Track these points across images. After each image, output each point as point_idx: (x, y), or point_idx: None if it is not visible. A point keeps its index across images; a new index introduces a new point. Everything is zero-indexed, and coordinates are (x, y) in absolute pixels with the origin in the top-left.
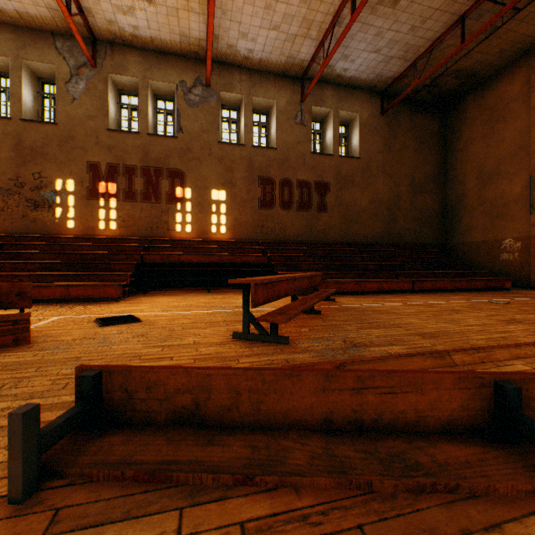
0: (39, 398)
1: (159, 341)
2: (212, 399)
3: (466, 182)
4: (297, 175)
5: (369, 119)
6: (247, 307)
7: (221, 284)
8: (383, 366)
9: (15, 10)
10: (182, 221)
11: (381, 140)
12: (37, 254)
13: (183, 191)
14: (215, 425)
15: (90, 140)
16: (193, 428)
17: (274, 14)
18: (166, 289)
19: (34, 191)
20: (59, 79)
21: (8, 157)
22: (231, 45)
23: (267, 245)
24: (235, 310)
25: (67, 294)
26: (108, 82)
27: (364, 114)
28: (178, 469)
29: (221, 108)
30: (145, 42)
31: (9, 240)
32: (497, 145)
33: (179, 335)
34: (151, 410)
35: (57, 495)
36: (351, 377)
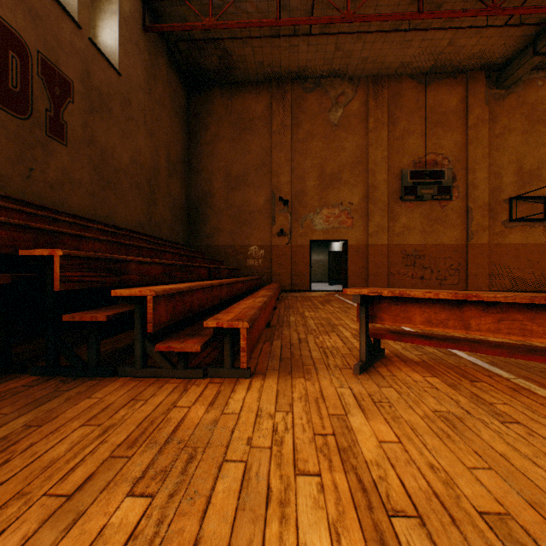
0: None
1: None
2: None
3: (214, 181)
4: None
5: (132, 20)
6: None
7: None
8: None
9: None
10: None
11: (144, 70)
12: None
13: None
14: None
15: None
16: None
17: None
18: None
19: None
20: None
21: None
22: None
23: None
24: None
25: None
26: None
27: (125, 3)
28: None
29: None
30: None
31: None
32: (245, 153)
33: None
34: None
35: None
36: None
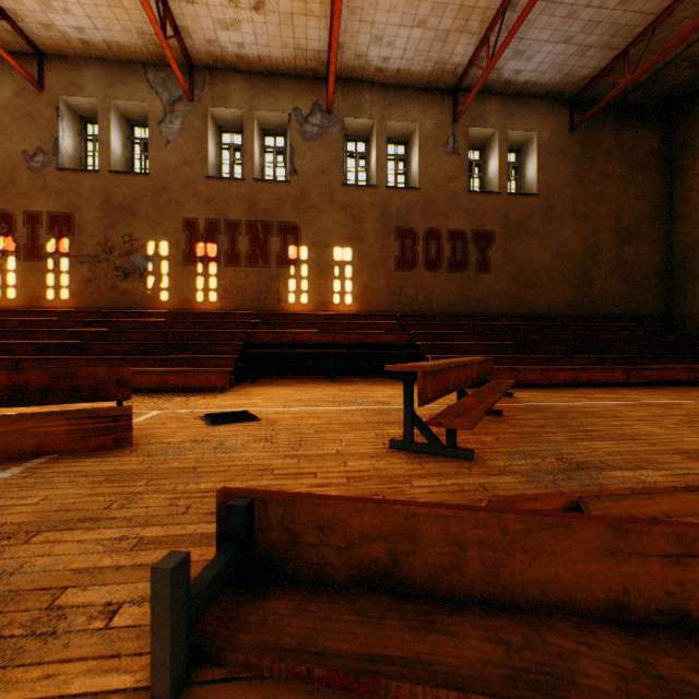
0: (159, 525)
1: (290, 448)
2: (419, 552)
3: None
4: (447, 223)
5: (552, 139)
6: (409, 404)
7: (346, 371)
8: (650, 505)
9: (103, 41)
10: (296, 289)
11: (570, 167)
12: (128, 333)
13: (297, 251)
14: (423, 593)
15: (186, 191)
16: (391, 596)
17: (420, 5)
18: (277, 377)
19: (124, 256)
20: (151, 120)
21: (96, 218)
22: (359, 55)
23: (406, 319)
24: (376, 407)
25: (164, 382)
26: (207, 118)
27: (544, 133)
28: (395, 674)
29: (346, 139)
30: (251, 63)
31: (97, 316)
32: None
33: (314, 441)
34: (325, 561)
35: (216, 697)
36: (663, 535)
